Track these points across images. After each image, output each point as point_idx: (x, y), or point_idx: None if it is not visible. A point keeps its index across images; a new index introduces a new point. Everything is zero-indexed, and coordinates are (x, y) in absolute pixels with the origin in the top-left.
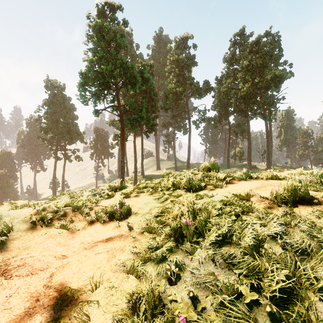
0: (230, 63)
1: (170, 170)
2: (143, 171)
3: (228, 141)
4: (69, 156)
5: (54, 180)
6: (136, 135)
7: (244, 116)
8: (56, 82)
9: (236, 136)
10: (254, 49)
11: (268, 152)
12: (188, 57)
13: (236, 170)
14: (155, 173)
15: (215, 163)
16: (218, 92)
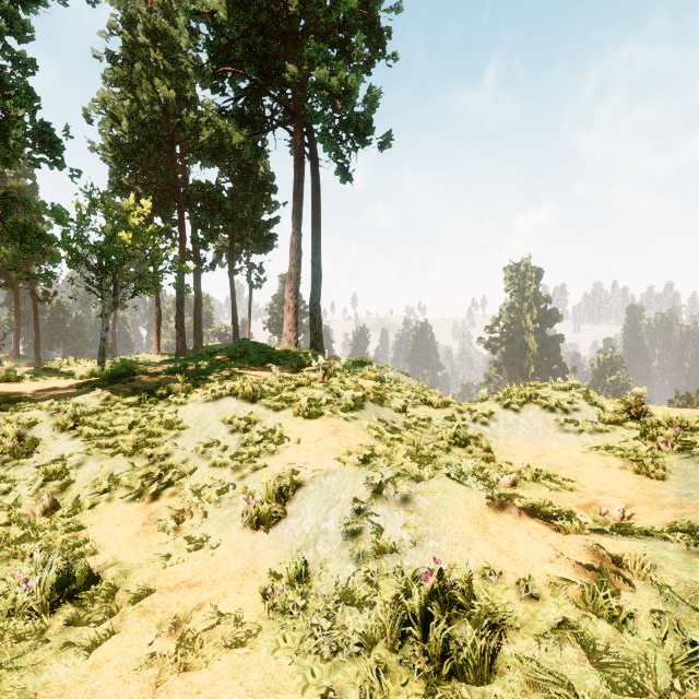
0: None
1: None
2: None
3: None
4: None
5: None
6: None
7: None
8: None
9: None
10: (17, 198)
11: (39, 341)
12: None
13: None
14: None
15: None
16: None
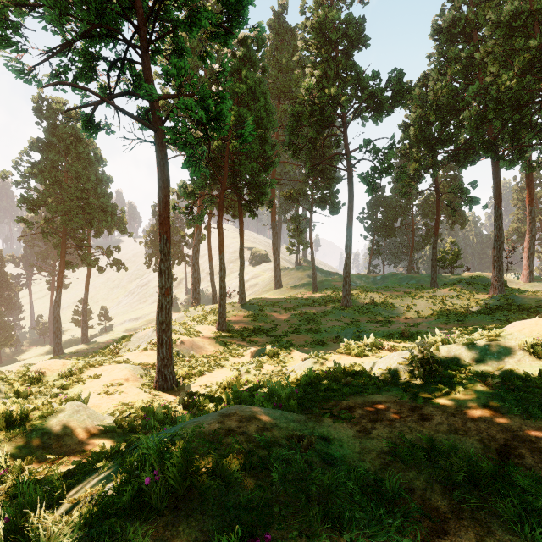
0: (449, 38)
1: (303, 289)
2: (242, 293)
3: (435, 225)
4: (94, 260)
5: (56, 312)
6: (232, 217)
7: (493, 157)
8: (61, 103)
9: (454, 213)
10: None
11: None
12: (348, 23)
13: (462, 292)
14: (271, 296)
15: (399, 274)
16: (419, 106)
